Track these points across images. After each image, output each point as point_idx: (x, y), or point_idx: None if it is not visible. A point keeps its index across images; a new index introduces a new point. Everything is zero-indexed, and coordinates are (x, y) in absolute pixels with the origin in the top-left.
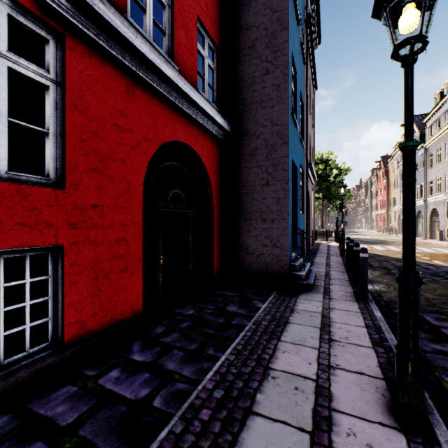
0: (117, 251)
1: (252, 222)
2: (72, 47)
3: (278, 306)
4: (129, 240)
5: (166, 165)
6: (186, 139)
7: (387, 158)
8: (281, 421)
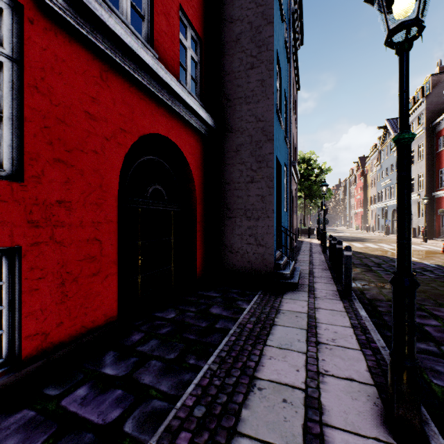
0: (88, 252)
1: (236, 220)
2: (32, 20)
3: (263, 307)
4: (102, 240)
5: (145, 159)
6: (167, 132)
7: (364, 159)
8: (269, 442)
